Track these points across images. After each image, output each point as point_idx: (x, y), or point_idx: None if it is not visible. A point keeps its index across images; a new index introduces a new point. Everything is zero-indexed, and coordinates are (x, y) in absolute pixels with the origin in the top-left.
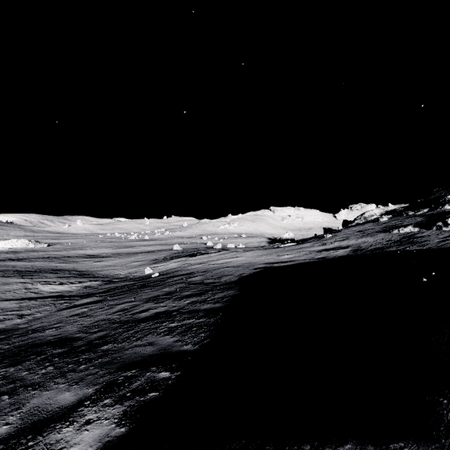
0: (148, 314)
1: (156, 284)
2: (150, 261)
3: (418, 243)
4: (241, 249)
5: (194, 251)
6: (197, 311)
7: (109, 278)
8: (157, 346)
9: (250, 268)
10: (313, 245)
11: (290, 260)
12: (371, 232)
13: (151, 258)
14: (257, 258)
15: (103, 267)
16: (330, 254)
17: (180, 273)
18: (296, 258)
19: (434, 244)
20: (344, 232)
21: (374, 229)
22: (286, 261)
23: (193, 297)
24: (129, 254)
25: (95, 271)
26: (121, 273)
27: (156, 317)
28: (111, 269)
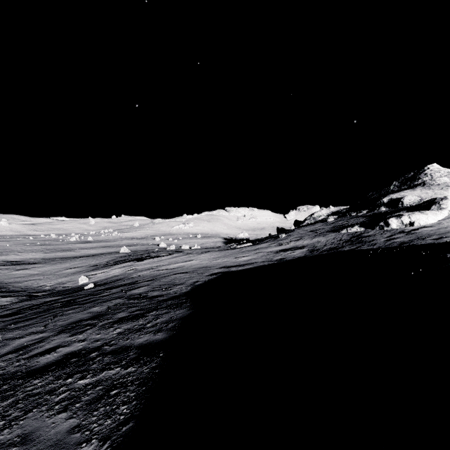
0: (52, 358)
1: (86, 300)
2: (88, 268)
3: (367, 242)
4: (196, 251)
5: (143, 254)
6: (127, 349)
7: (28, 292)
8: (32, 449)
9: (205, 274)
10: (269, 246)
11: (248, 263)
12: (322, 232)
13: (91, 263)
14: (213, 261)
15: (24, 277)
16: (287, 255)
17: (121, 282)
18: (254, 260)
19: (382, 243)
20: (298, 232)
21: (324, 229)
22: (244, 264)
23: (128, 322)
24: (64, 259)
25: (11, 282)
26: (47, 285)
27: (62, 364)
28: (35, 279)
